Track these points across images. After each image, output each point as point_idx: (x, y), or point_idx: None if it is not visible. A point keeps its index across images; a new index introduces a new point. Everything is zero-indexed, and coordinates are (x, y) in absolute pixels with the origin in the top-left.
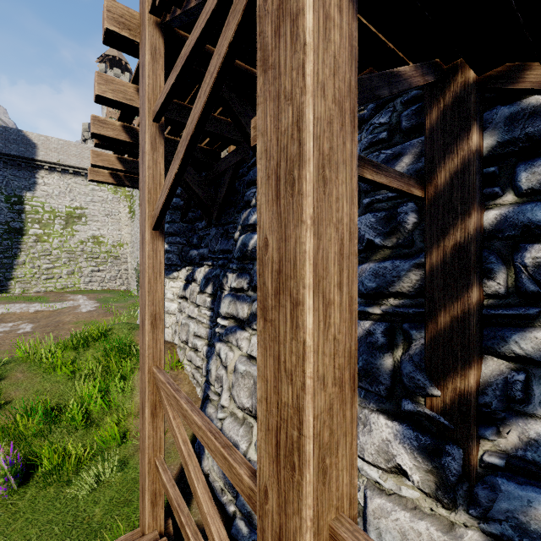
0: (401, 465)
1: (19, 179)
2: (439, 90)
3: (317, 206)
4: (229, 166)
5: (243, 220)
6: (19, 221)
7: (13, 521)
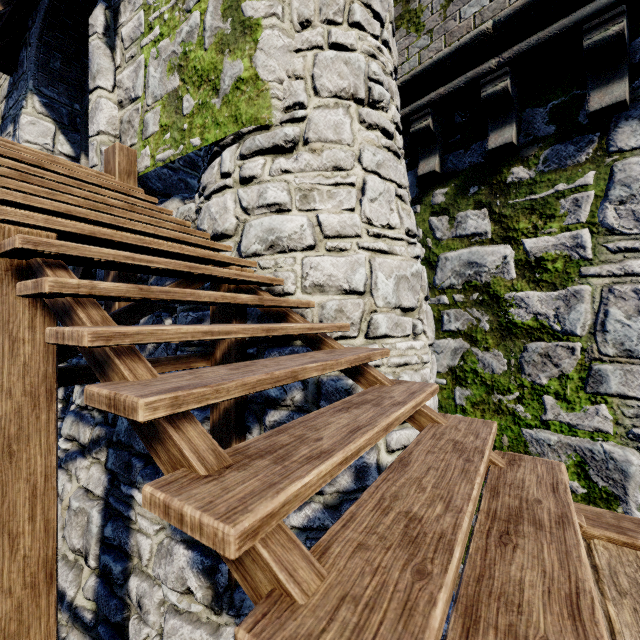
0: (190, 587)
1: None
2: (217, 285)
3: (2, 475)
4: None
5: None
6: None
7: None
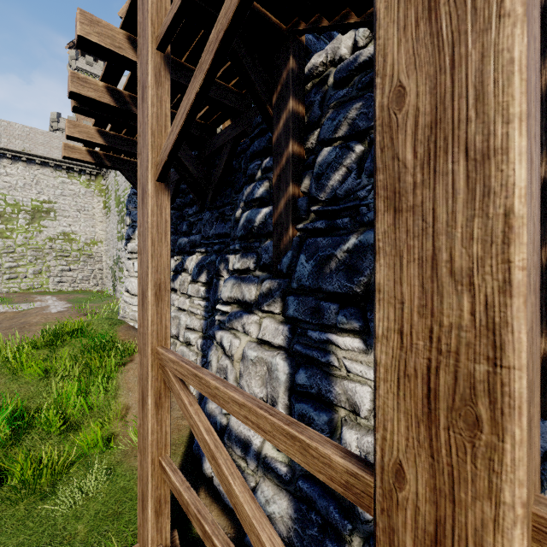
0: None
1: None
2: None
3: None
4: (227, 141)
5: (246, 195)
6: None
7: None
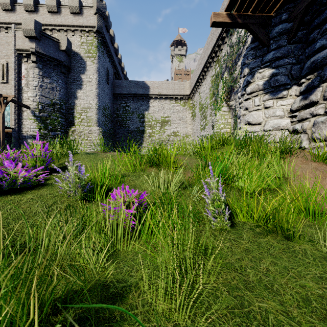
0: None
1: (142, 106)
2: None
3: None
4: None
5: None
6: (142, 126)
7: (255, 259)
